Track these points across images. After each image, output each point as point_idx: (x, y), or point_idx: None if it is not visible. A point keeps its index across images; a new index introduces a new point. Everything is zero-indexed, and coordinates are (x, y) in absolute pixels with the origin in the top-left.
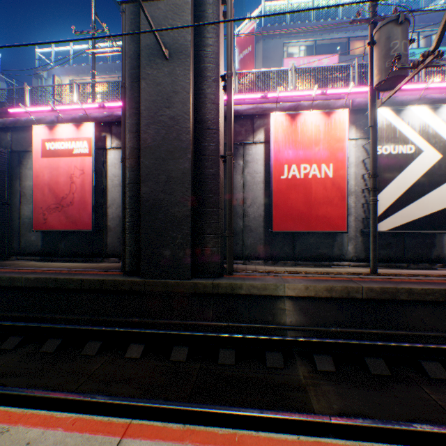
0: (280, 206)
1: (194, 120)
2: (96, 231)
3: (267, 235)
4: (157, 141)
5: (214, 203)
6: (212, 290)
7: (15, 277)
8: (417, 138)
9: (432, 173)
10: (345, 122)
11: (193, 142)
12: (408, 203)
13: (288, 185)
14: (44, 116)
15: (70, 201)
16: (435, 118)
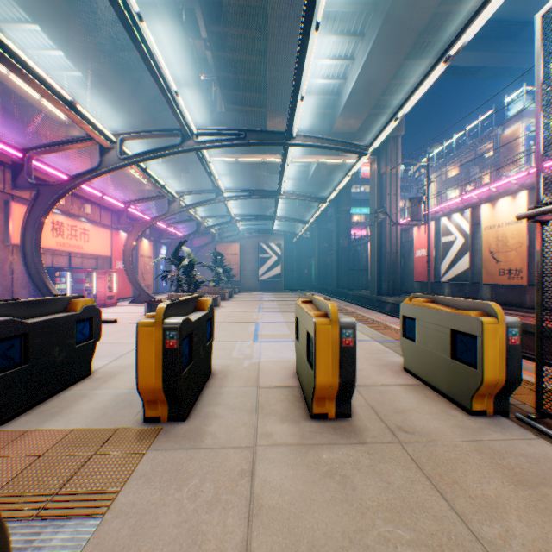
0: (415, 270)
1: (380, 242)
2: None
3: (420, 283)
4: (371, 251)
5: (383, 270)
6: (378, 299)
7: (355, 292)
8: (455, 231)
9: (460, 250)
10: (432, 228)
11: (379, 250)
12: (451, 267)
13: (417, 259)
14: None
15: None
16: (461, 219)
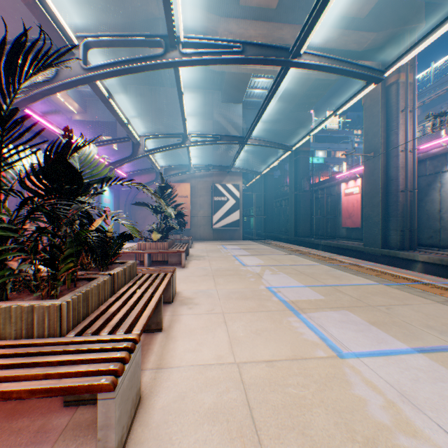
0: None
1: (384, 177)
2: (362, 228)
3: None
4: (368, 190)
5: (393, 215)
6: (386, 254)
7: (330, 242)
8: None
9: None
10: None
11: (384, 187)
12: None
13: None
14: (345, 178)
15: (352, 214)
16: None
